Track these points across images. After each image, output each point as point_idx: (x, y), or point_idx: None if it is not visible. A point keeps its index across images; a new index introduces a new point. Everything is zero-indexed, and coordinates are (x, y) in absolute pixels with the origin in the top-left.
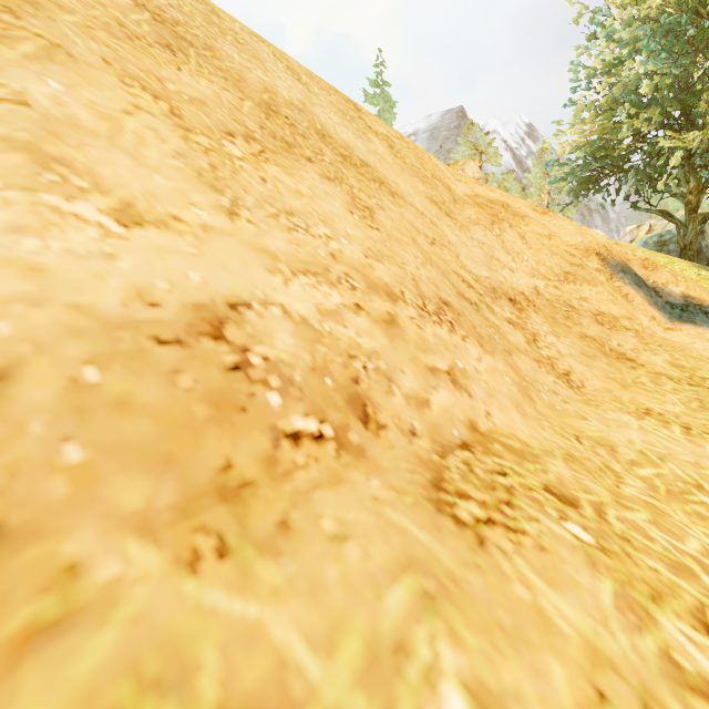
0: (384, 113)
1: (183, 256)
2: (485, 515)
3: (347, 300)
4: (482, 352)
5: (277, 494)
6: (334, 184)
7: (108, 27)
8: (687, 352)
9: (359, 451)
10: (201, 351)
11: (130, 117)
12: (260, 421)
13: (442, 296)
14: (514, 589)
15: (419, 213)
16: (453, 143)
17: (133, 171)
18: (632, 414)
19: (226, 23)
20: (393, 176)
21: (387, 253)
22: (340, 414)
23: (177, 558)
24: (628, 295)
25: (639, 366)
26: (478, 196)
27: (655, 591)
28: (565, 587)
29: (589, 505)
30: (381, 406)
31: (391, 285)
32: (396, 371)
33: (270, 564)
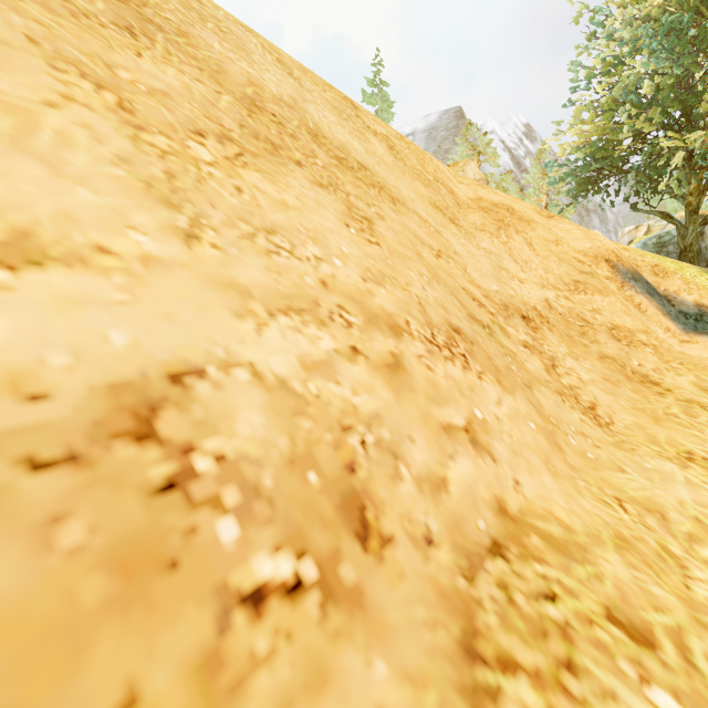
0: (382, 113)
1: (104, 307)
2: (544, 706)
3: (340, 343)
4: (501, 392)
5: None
6: (327, 191)
7: None
8: None
9: (355, 597)
10: (110, 468)
11: (53, 111)
12: (200, 581)
13: (452, 321)
14: None
15: (422, 221)
16: (451, 143)
17: (43, 183)
18: (673, 461)
19: (208, 10)
20: (394, 180)
21: (388, 272)
22: (328, 534)
23: None
24: (641, 304)
25: (666, 391)
26: (481, 200)
27: None
28: None
29: (668, 638)
30: (385, 503)
31: (394, 314)
32: (403, 441)
33: None
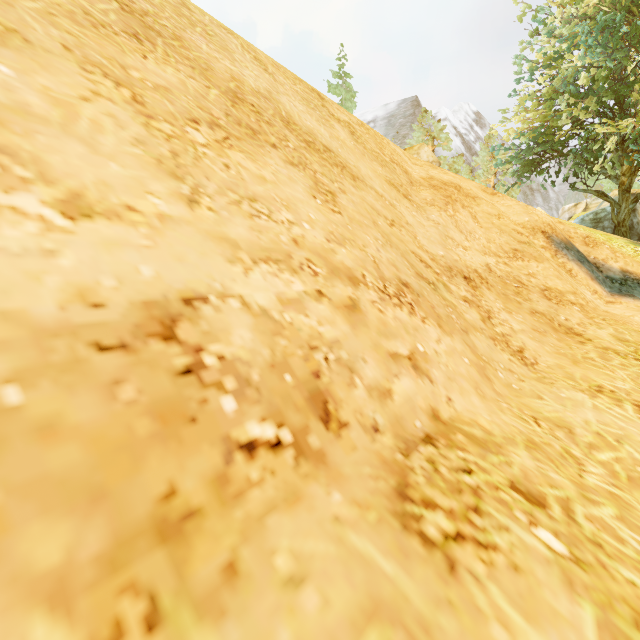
0: (346, 102)
1: (135, 249)
2: (454, 528)
3: (309, 287)
4: (441, 333)
5: (226, 525)
6: (297, 169)
7: (71, 14)
8: (629, 326)
9: (319, 456)
10: (148, 355)
11: (87, 104)
12: (212, 432)
13: (402, 277)
14: (492, 633)
15: (379, 195)
16: (408, 129)
17: (86, 159)
18: (585, 392)
19: (196, 16)
20: (355, 161)
21: (348, 236)
22: (300, 415)
23: (93, 639)
24: (572, 270)
25: (587, 340)
26: (432, 179)
27: (637, 613)
28: (545, 621)
29: (557, 503)
30: (343, 400)
31: (353, 268)
32: (357, 360)
33: (210, 633)
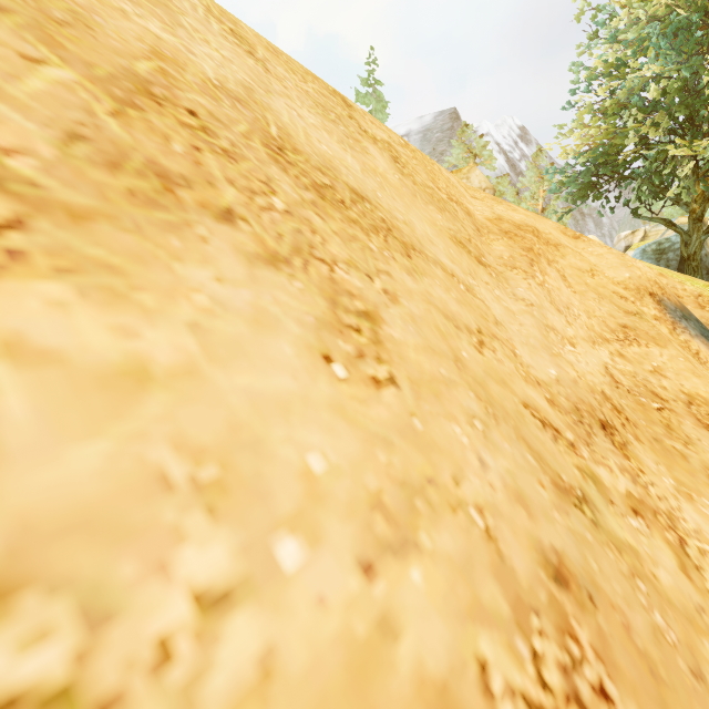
0: (377, 113)
1: None
2: None
3: None
4: None
5: None
6: (286, 273)
7: None
8: None
9: None
10: None
11: None
12: None
13: (544, 540)
14: None
15: (448, 276)
16: (446, 145)
17: None
18: None
19: None
20: (404, 211)
21: (419, 469)
22: None
23: None
24: (699, 353)
25: None
26: (501, 220)
27: None
28: None
29: None
30: None
31: (452, 672)
32: None
33: None
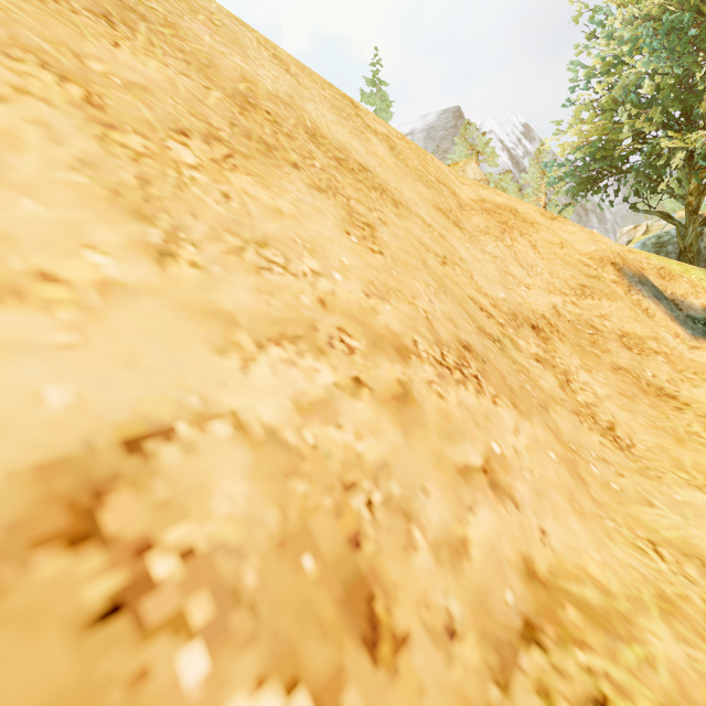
0: (381, 112)
1: (41, 354)
2: None
3: (341, 375)
4: (517, 417)
5: None
6: (325, 196)
7: None
8: None
9: None
10: (25, 596)
11: None
12: None
13: (462, 337)
14: None
15: (426, 225)
16: (450, 143)
17: None
18: (704, 491)
19: (199, 1)
20: (396, 182)
21: (393, 285)
22: (328, 645)
23: None
24: (649, 309)
25: (684, 405)
26: (484, 201)
27: None
28: None
29: None
30: (398, 585)
31: (401, 333)
32: (415, 494)
33: None
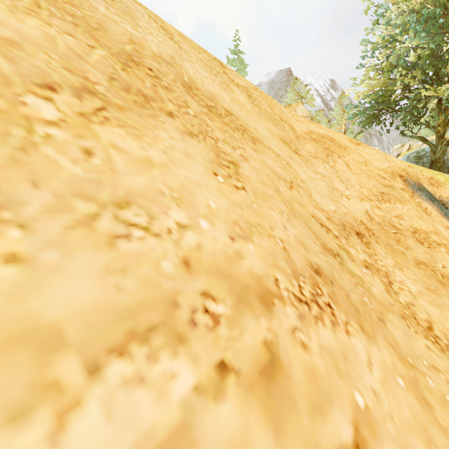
0: (240, 71)
1: None
2: None
3: (203, 367)
4: (367, 343)
5: None
6: (196, 140)
7: None
8: None
9: None
10: None
11: None
12: None
13: (312, 260)
14: None
15: (276, 155)
16: (284, 91)
17: None
18: None
19: None
20: (253, 122)
21: (254, 220)
22: None
23: None
24: (427, 209)
25: None
26: (312, 133)
27: None
28: None
29: None
30: None
31: (263, 275)
32: None
33: None
